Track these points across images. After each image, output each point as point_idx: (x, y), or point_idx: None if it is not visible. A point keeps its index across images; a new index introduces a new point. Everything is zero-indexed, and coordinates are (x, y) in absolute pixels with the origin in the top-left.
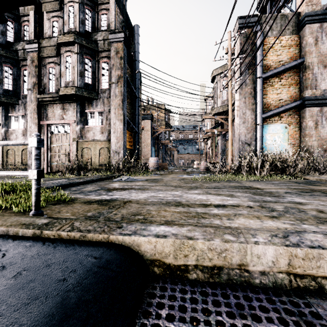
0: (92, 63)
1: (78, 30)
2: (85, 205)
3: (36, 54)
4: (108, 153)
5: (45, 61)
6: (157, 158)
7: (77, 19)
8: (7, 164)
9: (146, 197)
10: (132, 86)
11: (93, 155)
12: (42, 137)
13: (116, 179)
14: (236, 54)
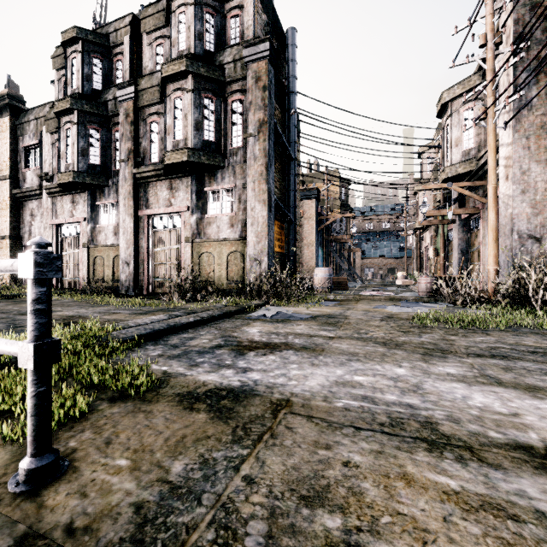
0: (216, 105)
1: (194, 52)
2: (178, 413)
3: (131, 104)
4: (241, 262)
5: (144, 113)
6: (330, 269)
7: (191, 33)
8: (95, 279)
9: (326, 386)
10: (283, 139)
11: (217, 264)
12: (141, 237)
13: (255, 314)
14: (502, 46)
